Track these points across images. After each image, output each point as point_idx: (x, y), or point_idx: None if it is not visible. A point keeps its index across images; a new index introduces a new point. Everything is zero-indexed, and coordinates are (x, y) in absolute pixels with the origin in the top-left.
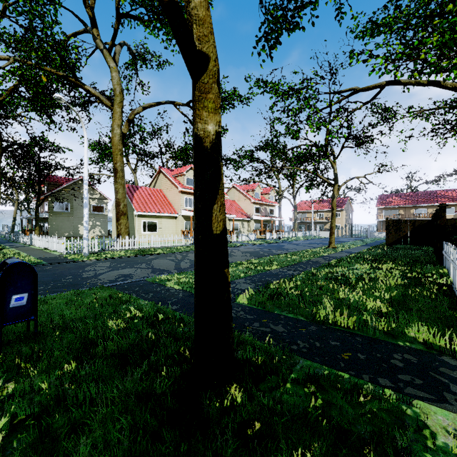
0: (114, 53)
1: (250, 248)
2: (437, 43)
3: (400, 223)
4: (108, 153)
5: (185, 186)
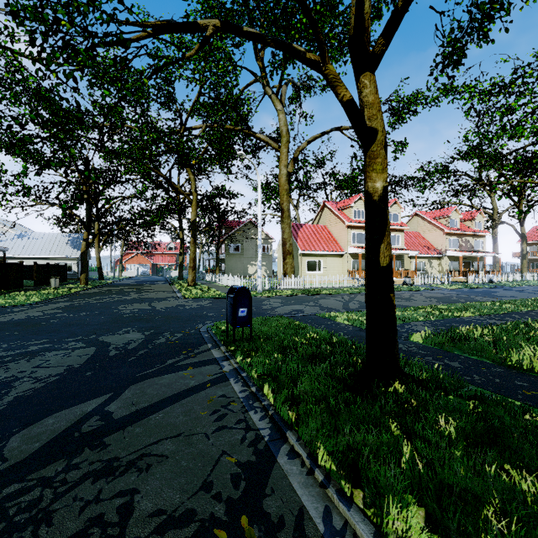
0: (281, 94)
1: (440, 292)
2: None
3: None
4: (274, 193)
5: (352, 219)
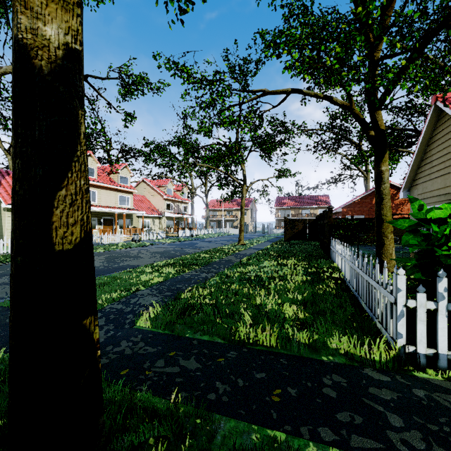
0: None
1: (162, 247)
2: (337, 55)
3: (294, 221)
4: None
5: None
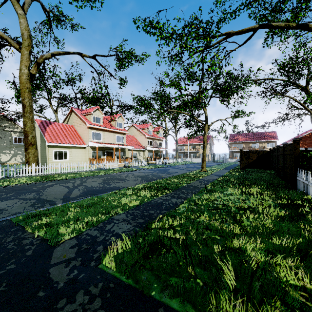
0: (23, 3)
1: (143, 172)
2: None
3: (249, 153)
4: None
5: (92, 122)
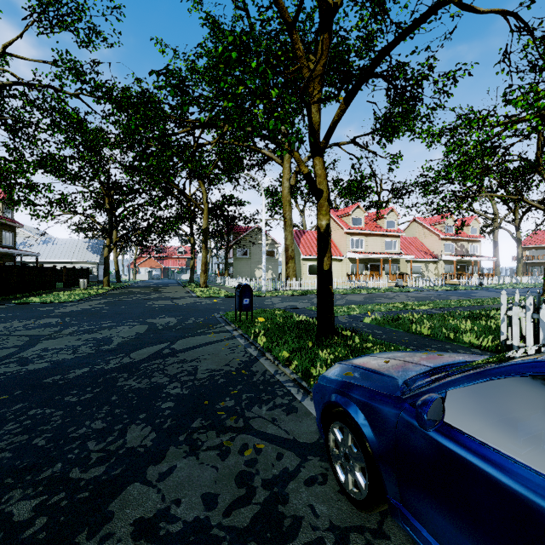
0: None
1: (424, 293)
2: None
3: None
4: (279, 202)
5: (351, 226)
